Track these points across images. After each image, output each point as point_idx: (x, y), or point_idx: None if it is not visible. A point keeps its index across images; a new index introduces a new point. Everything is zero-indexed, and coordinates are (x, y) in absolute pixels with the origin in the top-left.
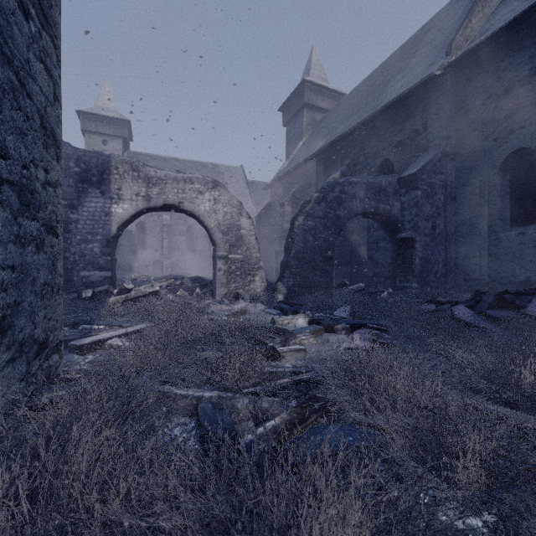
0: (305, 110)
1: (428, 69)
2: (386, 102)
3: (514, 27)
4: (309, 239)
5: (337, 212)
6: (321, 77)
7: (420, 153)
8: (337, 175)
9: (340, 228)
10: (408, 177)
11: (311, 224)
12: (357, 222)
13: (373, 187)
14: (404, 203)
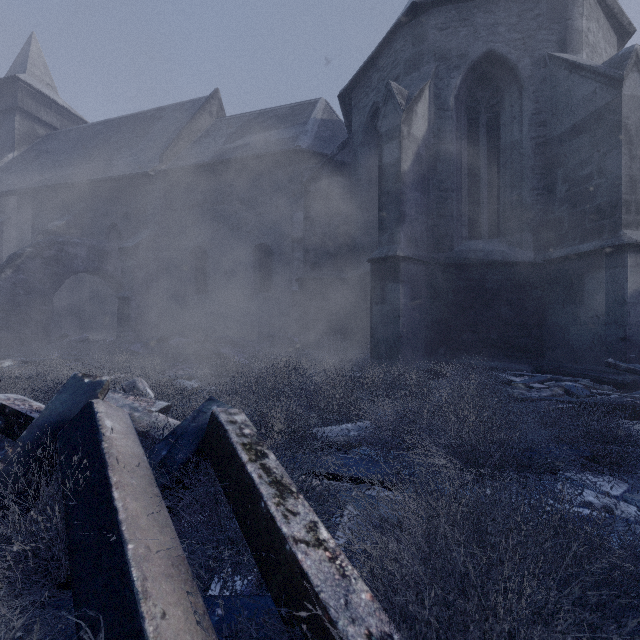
0: (18, 114)
1: (148, 163)
2: (114, 174)
3: (195, 168)
4: (20, 292)
5: (56, 268)
6: (45, 81)
7: (141, 228)
8: (63, 224)
9: (59, 283)
10: (126, 248)
11: (24, 278)
12: (86, 275)
13: (96, 249)
14: (124, 269)
